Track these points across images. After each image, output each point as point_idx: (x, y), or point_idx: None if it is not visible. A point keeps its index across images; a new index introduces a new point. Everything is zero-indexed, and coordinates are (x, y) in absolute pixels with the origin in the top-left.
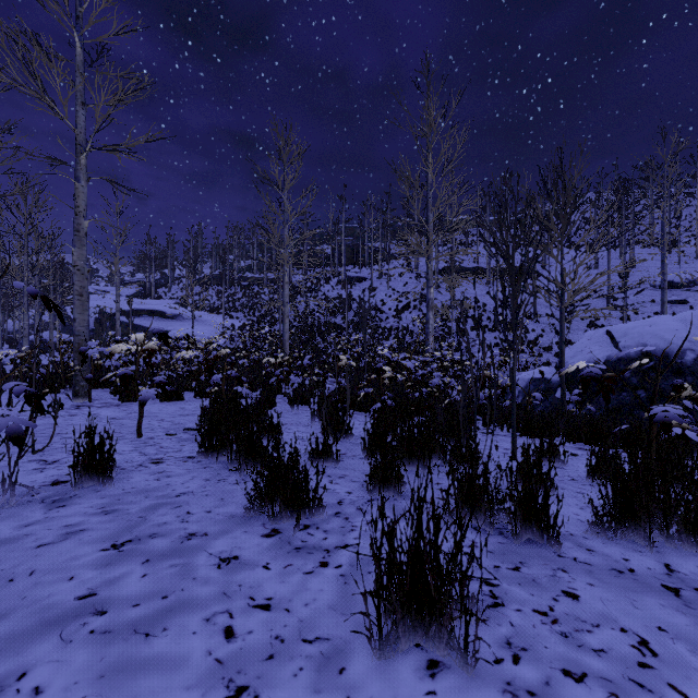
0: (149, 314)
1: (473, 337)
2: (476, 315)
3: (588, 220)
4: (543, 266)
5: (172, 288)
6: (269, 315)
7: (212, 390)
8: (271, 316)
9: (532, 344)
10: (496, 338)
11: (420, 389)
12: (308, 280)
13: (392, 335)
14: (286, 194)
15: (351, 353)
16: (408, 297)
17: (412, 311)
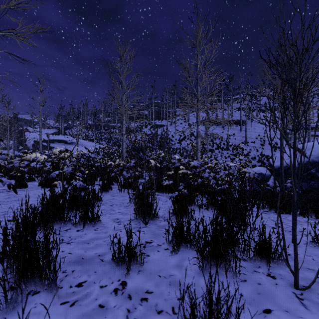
0: (59, 142)
1: (217, 153)
2: (217, 142)
3: (269, 98)
4: (248, 120)
5: (72, 130)
6: (117, 142)
7: (56, 183)
8: (118, 143)
9: (246, 156)
10: (228, 153)
11: (197, 180)
12: (137, 126)
13: (177, 152)
14: (124, 79)
15: (157, 160)
16: (184, 133)
17: (187, 140)
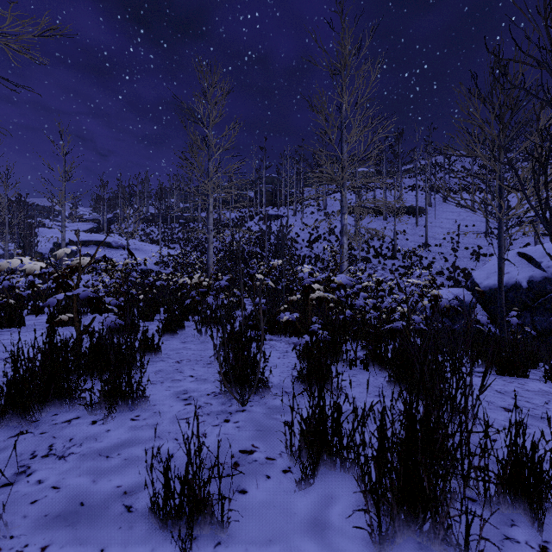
0: (97, 244)
1: (375, 264)
2: (376, 246)
3: (466, 169)
4: (429, 206)
5: (122, 225)
6: (200, 245)
7: (63, 318)
8: (201, 246)
9: (426, 269)
10: (395, 264)
11: (343, 311)
12: (235, 218)
13: (305, 262)
14: (210, 131)
15: (270, 277)
16: (318, 230)
17: (322, 242)
